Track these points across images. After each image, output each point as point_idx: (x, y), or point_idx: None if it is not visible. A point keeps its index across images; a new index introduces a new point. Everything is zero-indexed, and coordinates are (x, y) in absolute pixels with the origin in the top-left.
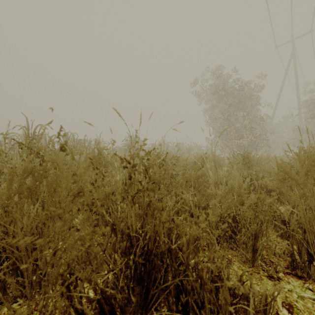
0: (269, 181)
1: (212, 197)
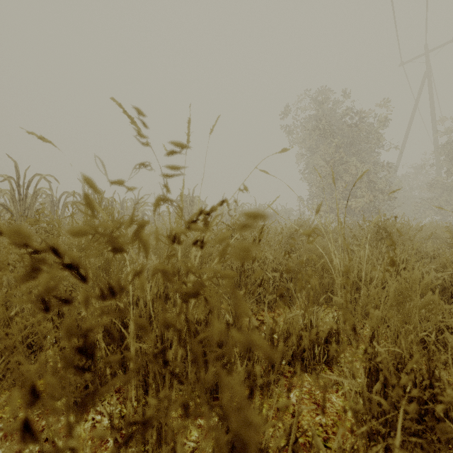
0: (450, 275)
1: (330, 303)
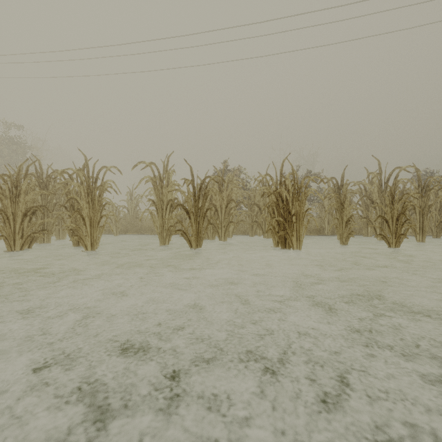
0: None
1: None
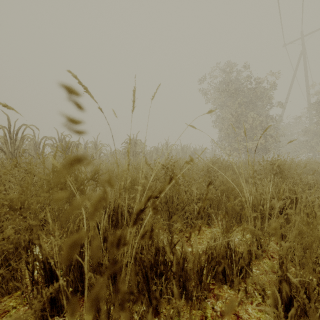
0: None
1: (240, 224)
